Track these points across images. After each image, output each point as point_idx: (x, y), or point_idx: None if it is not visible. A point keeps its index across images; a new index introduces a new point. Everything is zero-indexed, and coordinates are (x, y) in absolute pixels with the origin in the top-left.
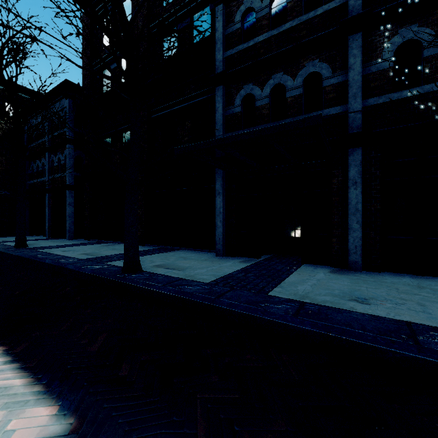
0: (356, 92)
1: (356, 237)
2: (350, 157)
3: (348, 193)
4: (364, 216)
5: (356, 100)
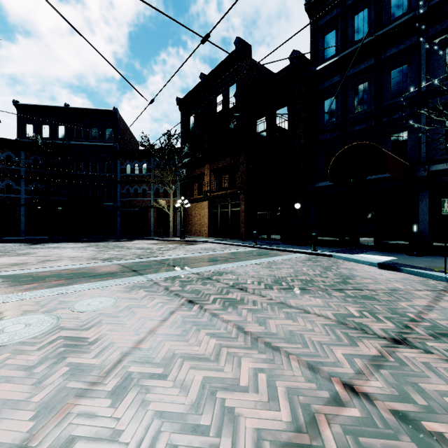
0: (23, 193)
1: (23, 229)
2: (21, 209)
3: (21, 218)
4: (25, 223)
5: (23, 195)
